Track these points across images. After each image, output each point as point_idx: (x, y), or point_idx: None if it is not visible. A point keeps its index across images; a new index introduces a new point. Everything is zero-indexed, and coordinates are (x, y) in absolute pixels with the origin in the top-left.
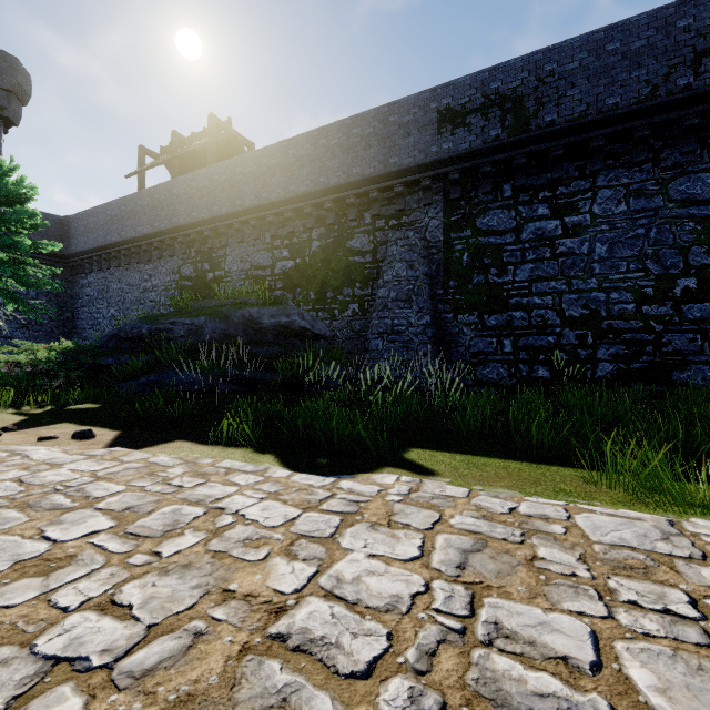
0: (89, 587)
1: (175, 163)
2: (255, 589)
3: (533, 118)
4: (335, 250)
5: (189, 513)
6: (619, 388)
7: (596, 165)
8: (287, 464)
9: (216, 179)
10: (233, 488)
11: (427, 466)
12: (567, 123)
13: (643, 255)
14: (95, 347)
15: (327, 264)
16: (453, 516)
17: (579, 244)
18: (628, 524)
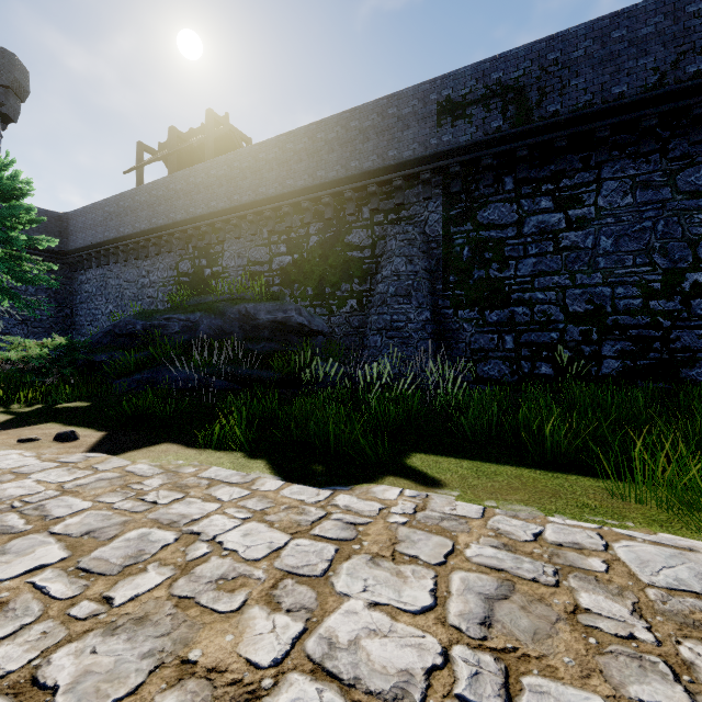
0: (9, 654)
1: (173, 159)
2: (223, 659)
3: (535, 108)
4: (333, 245)
5: (157, 539)
6: (625, 386)
7: (601, 157)
8: (279, 471)
9: (214, 174)
10: (214, 505)
11: (432, 475)
12: (571, 113)
13: (651, 249)
14: (90, 344)
15: (325, 259)
16: (468, 545)
17: (583, 238)
18: (680, 557)
